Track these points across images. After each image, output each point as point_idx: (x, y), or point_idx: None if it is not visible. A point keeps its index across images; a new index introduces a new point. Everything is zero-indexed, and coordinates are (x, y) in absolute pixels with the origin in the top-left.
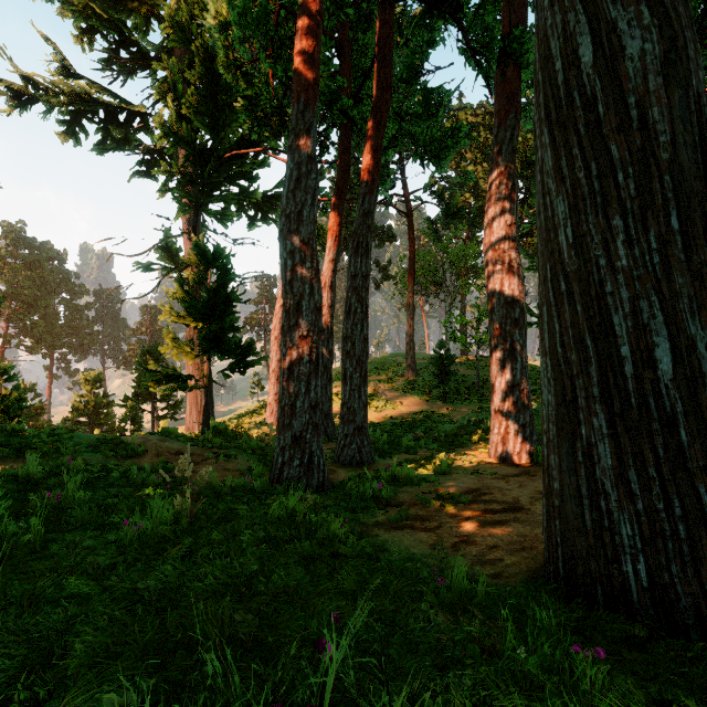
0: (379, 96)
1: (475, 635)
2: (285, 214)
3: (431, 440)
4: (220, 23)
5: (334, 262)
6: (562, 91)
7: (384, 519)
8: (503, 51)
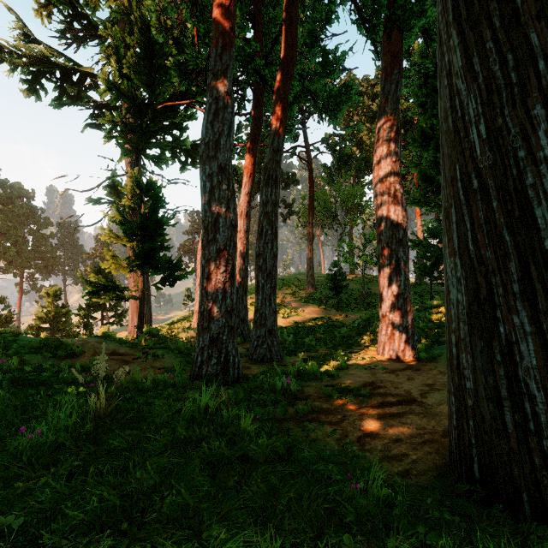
0: (286, 53)
1: None
2: (204, 143)
3: (328, 340)
4: None
5: (249, 195)
6: None
7: (293, 413)
8: (388, 18)
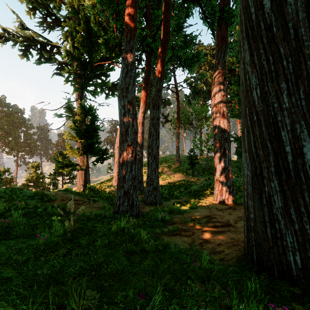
0: (164, 37)
1: (215, 296)
2: (120, 88)
3: (187, 193)
4: (91, 4)
5: (143, 113)
6: (255, 22)
7: (167, 231)
8: (220, 17)
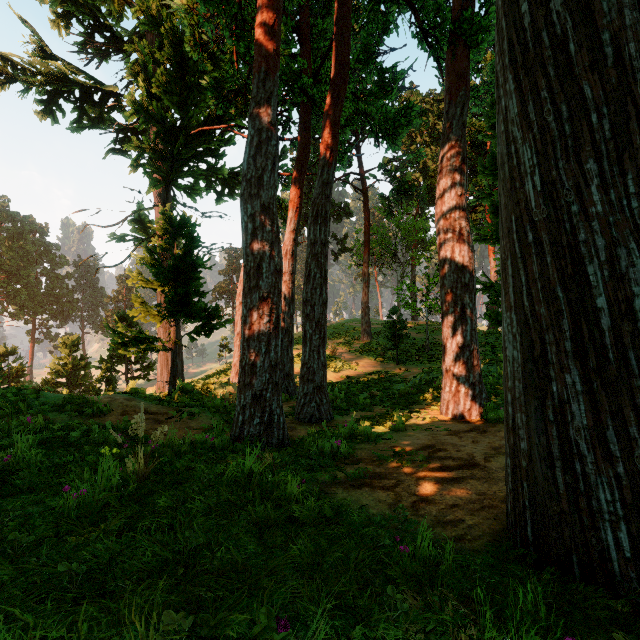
0: (337, 73)
1: (447, 620)
2: (246, 179)
3: (385, 398)
4: (186, 4)
5: (295, 232)
6: (529, 33)
7: (343, 477)
8: (453, 32)
